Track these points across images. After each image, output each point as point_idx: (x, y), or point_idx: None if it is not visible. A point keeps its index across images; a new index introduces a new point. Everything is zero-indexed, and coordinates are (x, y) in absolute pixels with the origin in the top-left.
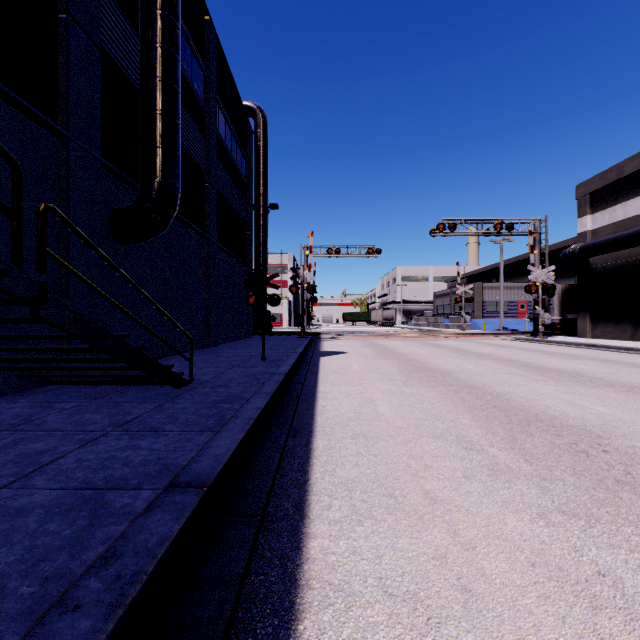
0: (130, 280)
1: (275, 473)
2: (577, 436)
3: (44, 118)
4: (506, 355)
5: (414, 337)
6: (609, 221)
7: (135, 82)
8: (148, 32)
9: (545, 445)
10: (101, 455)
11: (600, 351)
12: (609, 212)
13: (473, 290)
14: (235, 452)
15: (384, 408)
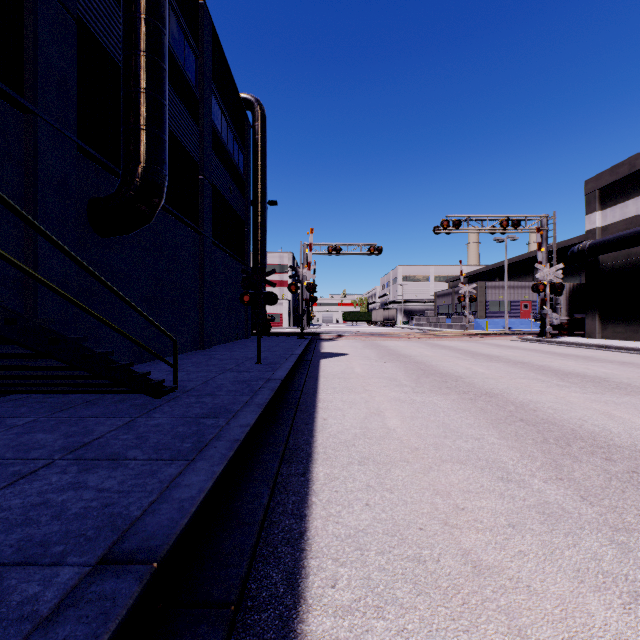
0: (92, 272)
1: (262, 521)
2: (633, 461)
3: (4, 88)
4: (517, 357)
5: (417, 337)
6: (620, 217)
7: (119, 60)
8: (130, 2)
9: (599, 474)
10: (30, 499)
11: (614, 353)
12: (620, 208)
13: (476, 289)
14: (209, 493)
15: (394, 421)
